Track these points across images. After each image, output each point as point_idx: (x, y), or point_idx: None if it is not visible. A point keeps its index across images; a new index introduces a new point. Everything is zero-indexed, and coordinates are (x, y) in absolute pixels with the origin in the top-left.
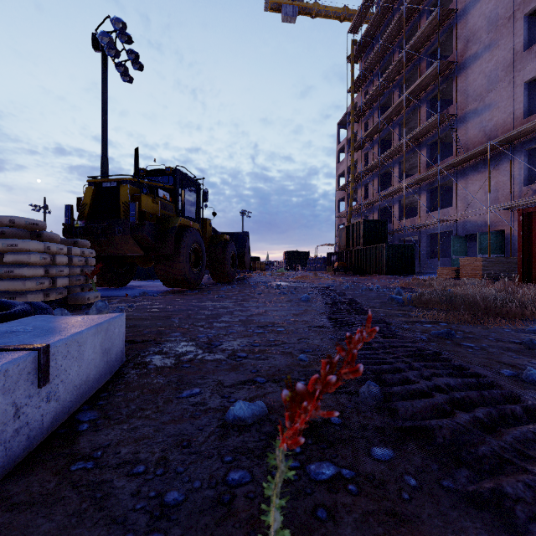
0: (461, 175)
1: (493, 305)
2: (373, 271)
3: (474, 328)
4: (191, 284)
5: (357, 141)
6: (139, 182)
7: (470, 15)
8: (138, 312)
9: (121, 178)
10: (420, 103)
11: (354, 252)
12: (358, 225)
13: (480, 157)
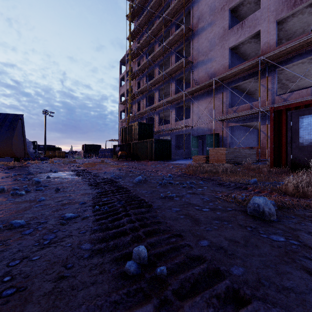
0: (195, 99)
1: None
2: (146, 158)
3: None
4: None
5: (133, 72)
6: None
7: (200, 3)
8: None
9: None
10: (171, 53)
11: (132, 144)
12: (135, 126)
13: (205, 89)
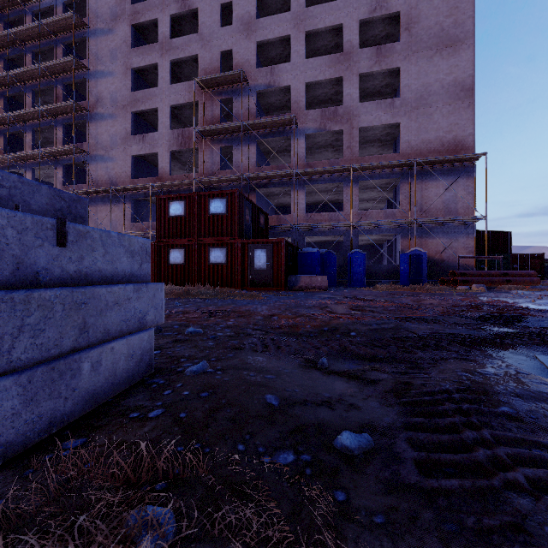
0: (93, 202)
1: None
2: None
3: None
4: None
5: None
6: None
7: (99, 82)
8: None
9: None
10: (56, 123)
11: None
12: None
13: (106, 193)
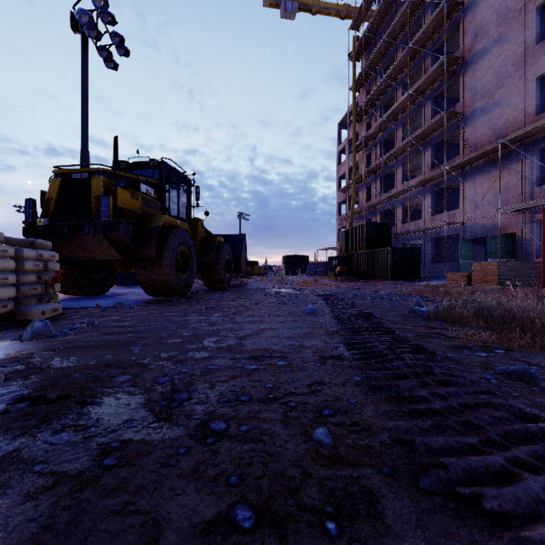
0: (469, 176)
1: None
2: (377, 276)
3: None
4: (178, 292)
5: (359, 142)
6: (115, 174)
7: (478, 8)
8: (92, 335)
9: (93, 168)
10: (424, 101)
11: (357, 256)
12: (361, 228)
13: (489, 156)
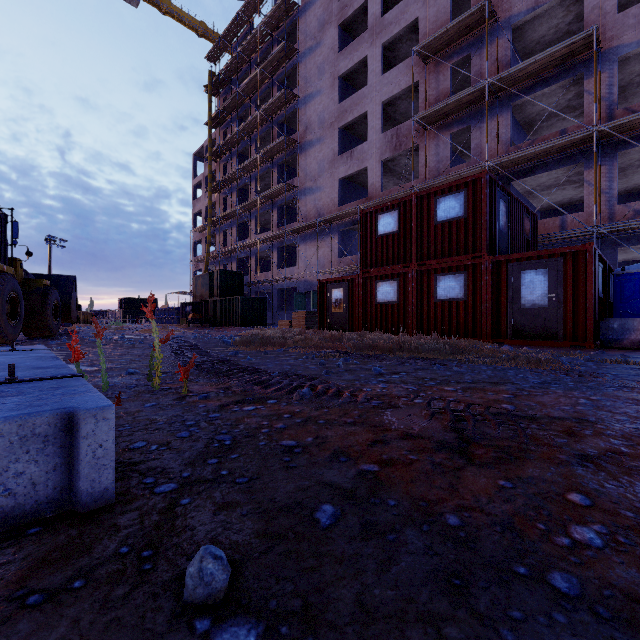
0: (303, 240)
1: (272, 341)
2: (230, 323)
3: (254, 351)
4: (7, 338)
5: (215, 183)
6: None
7: (308, 107)
8: None
9: None
10: (272, 165)
11: (211, 303)
12: (215, 275)
13: (314, 228)
